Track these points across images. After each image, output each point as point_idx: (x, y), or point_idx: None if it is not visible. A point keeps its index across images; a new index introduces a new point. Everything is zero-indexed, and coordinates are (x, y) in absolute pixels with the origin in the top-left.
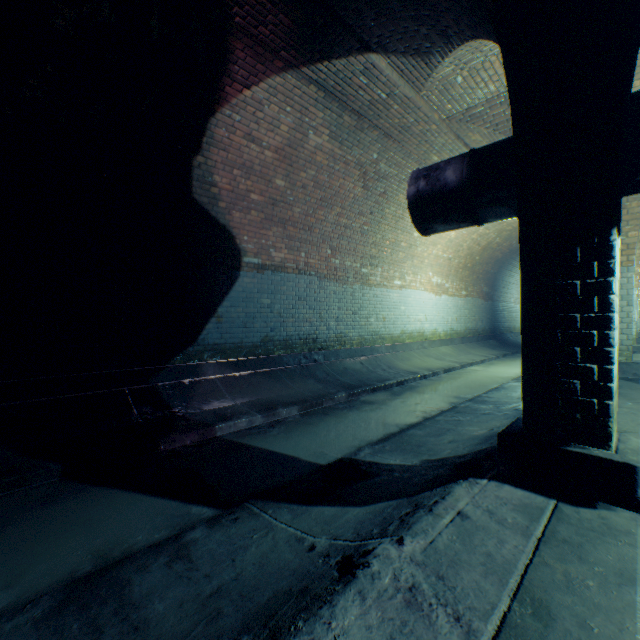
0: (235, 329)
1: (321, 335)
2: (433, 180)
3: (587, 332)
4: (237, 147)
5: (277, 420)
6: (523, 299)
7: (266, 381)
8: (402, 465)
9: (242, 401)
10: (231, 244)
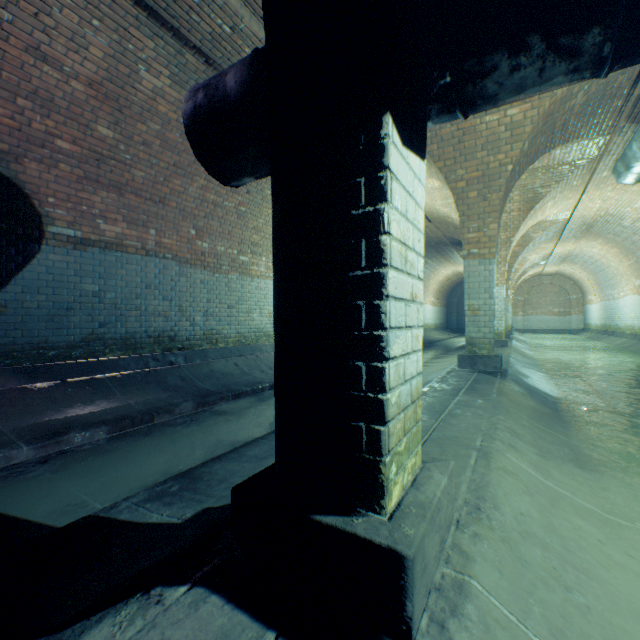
0: (33, 324)
1: (182, 332)
2: (213, 90)
3: (353, 304)
4: (17, 63)
5: (63, 450)
6: (276, 252)
7: (80, 393)
8: (161, 525)
9: (17, 425)
10: (23, 205)
